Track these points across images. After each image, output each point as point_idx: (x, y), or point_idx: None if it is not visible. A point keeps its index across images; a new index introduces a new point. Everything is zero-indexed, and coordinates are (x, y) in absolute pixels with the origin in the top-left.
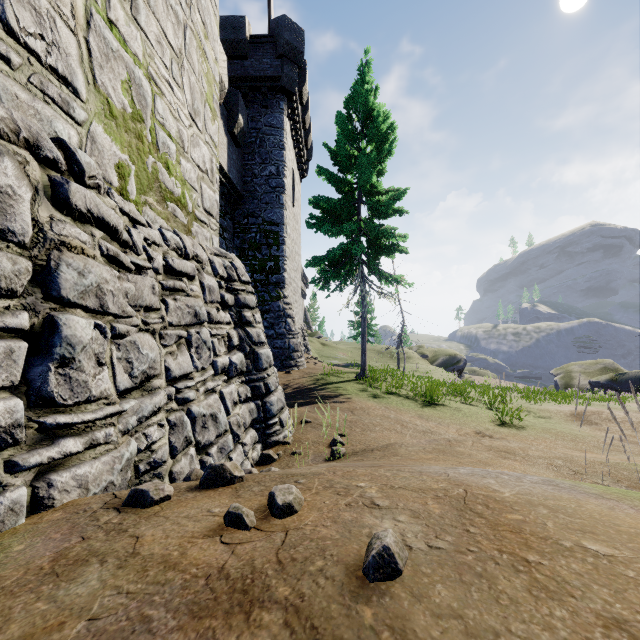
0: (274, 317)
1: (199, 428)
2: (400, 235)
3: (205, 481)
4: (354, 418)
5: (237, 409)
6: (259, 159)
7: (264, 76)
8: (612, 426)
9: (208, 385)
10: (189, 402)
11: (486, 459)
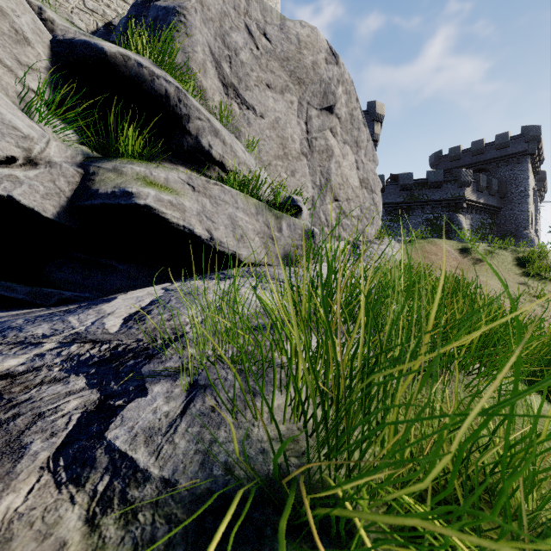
0: None
1: None
2: None
3: None
4: None
5: None
6: None
7: None
8: None
9: None
10: None
11: None
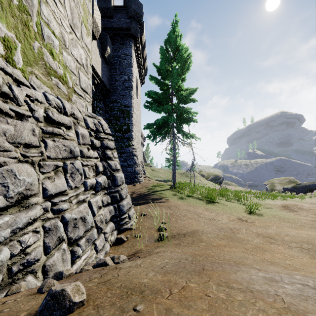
0: (127, 156)
1: (71, 228)
2: (194, 112)
3: (42, 311)
4: (171, 212)
5: (101, 211)
6: (119, 72)
7: (121, 27)
8: (304, 212)
9: (79, 198)
10: (63, 211)
11: (260, 244)
